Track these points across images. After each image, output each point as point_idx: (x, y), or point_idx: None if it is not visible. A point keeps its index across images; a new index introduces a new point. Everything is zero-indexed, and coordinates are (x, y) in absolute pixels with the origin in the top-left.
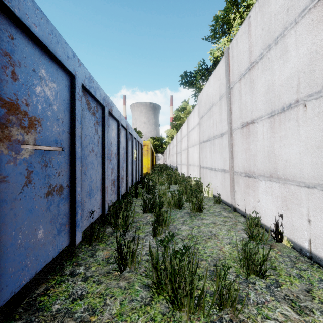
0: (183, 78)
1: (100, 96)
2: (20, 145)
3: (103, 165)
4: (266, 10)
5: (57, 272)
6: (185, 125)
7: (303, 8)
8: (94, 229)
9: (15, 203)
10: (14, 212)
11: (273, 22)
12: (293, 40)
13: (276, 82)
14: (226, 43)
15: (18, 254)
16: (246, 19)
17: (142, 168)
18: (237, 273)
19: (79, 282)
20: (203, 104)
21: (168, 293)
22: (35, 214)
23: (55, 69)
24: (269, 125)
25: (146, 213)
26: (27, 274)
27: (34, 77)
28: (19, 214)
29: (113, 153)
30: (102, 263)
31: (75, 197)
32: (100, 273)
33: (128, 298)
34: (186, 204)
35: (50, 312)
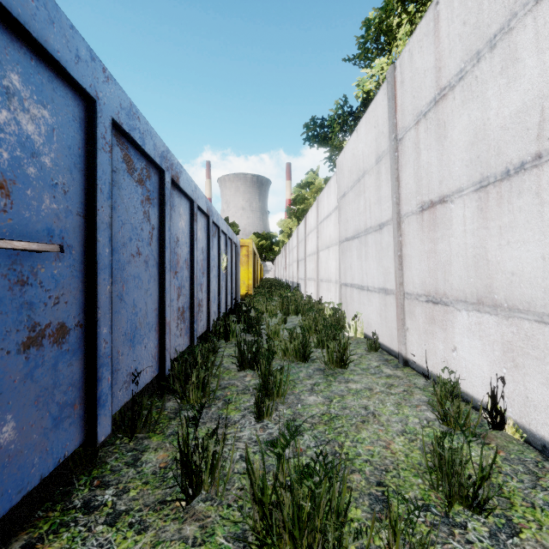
0: (309, 129)
1: (153, 149)
2: None
3: (161, 281)
4: None
5: (56, 503)
6: (314, 211)
7: None
8: (141, 406)
9: None
10: None
11: (486, 7)
12: (530, 35)
13: (492, 121)
14: (385, 67)
15: None
16: (429, 9)
17: (238, 287)
18: (427, 501)
19: (100, 527)
20: (346, 173)
21: None
22: None
23: (47, 79)
24: (476, 206)
25: (243, 369)
26: None
27: None
28: None
29: (182, 258)
30: (152, 480)
31: (97, 347)
32: (145, 505)
33: None
34: (316, 351)
35: None
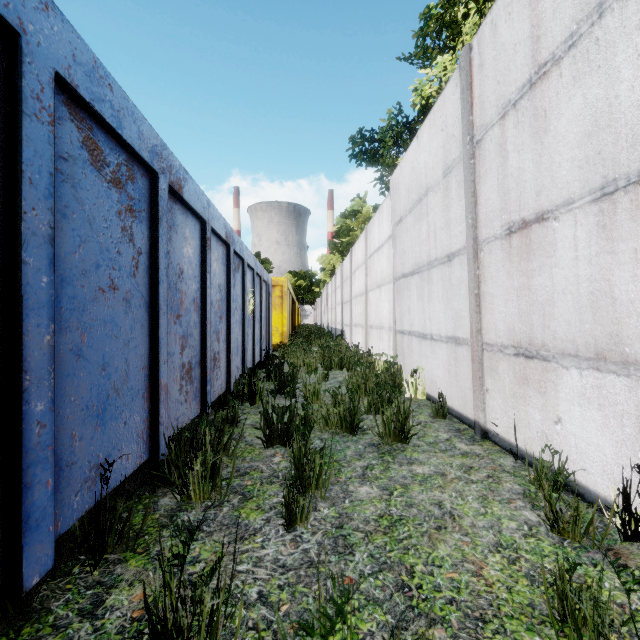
0: (356, 143)
1: (138, 138)
2: None
3: (153, 328)
4: None
5: None
6: (362, 243)
7: None
8: (113, 513)
9: None
10: None
11: None
12: None
13: (623, 99)
14: (449, 67)
15: None
16: None
17: (269, 335)
18: None
19: None
20: (403, 192)
21: None
22: None
23: None
24: (595, 222)
25: (270, 446)
26: None
27: None
28: None
29: (189, 297)
30: None
31: (22, 435)
32: None
33: None
34: (367, 418)
35: None
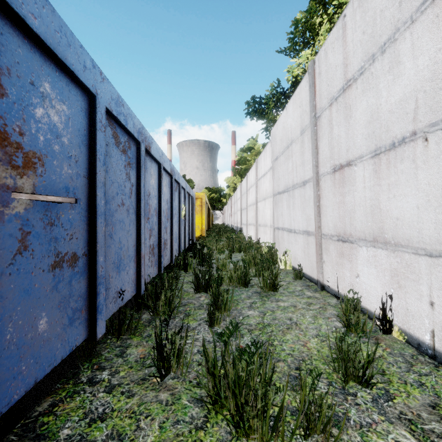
0: (250, 106)
1: (133, 127)
2: (10, 193)
3: (138, 225)
4: (368, 5)
5: (69, 379)
6: (253, 170)
7: (423, 0)
8: (124, 316)
9: (2, 279)
10: (0, 293)
11: (378, 22)
12: (408, 45)
13: (383, 106)
14: (309, 57)
15: (7, 356)
16: (339, 20)
17: (194, 230)
18: (330, 379)
19: (101, 394)
20: (278, 141)
21: (230, 412)
22: (33, 295)
23: (65, 84)
24: (372, 169)
25: (198, 292)
26: (21, 385)
27: (33, 94)
28: (9, 296)
29: (153, 208)
30: (135, 366)
31: (96, 270)
32: (131, 381)
33: (172, 418)
34: (255, 279)
35: (56, 441)
